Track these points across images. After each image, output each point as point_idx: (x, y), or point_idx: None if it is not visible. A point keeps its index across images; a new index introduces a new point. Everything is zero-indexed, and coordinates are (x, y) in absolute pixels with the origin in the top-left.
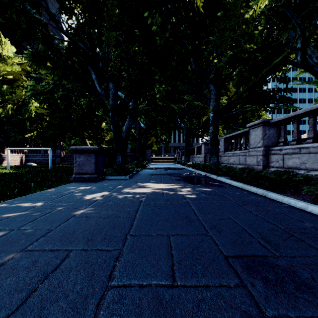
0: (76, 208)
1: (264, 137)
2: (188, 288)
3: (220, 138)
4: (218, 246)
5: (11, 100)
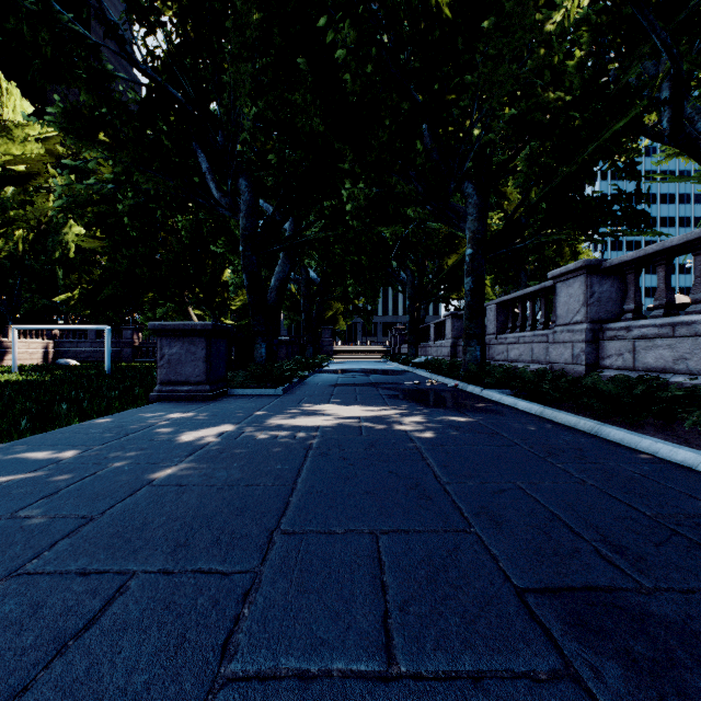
0: (157, 465)
1: (588, 301)
2: (427, 683)
3: (487, 303)
4: (498, 561)
5: (23, 219)
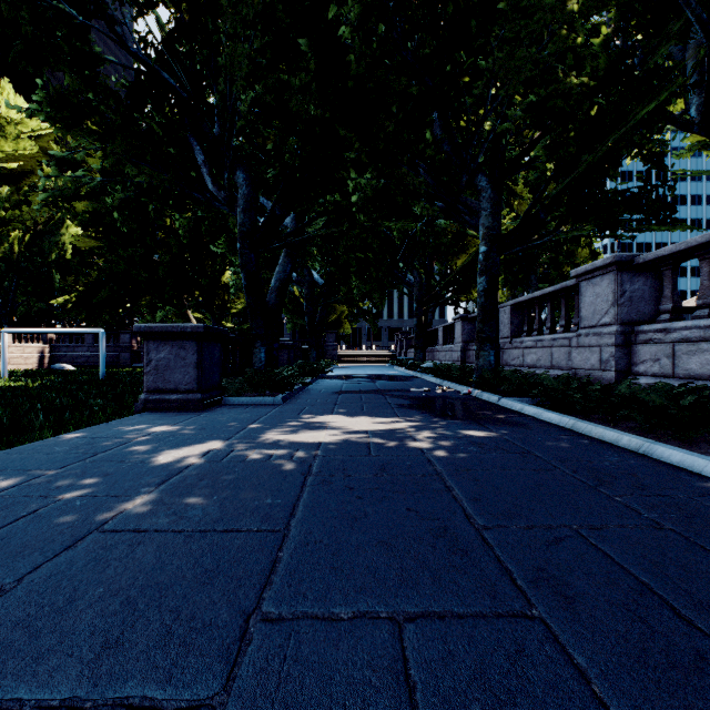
0: (117, 498)
1: (619, 301)
2: None
3: (501, 305)
4: (590, 681)
5: (19, 220)
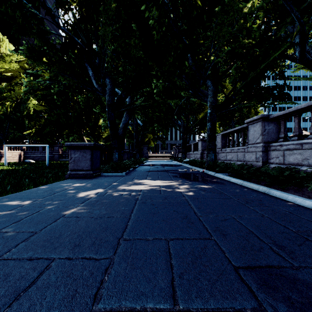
0: (67, 207)
1: (263, 133)
2: None
3: (217, 134)
4: (225, 253)
5: (10, 97)
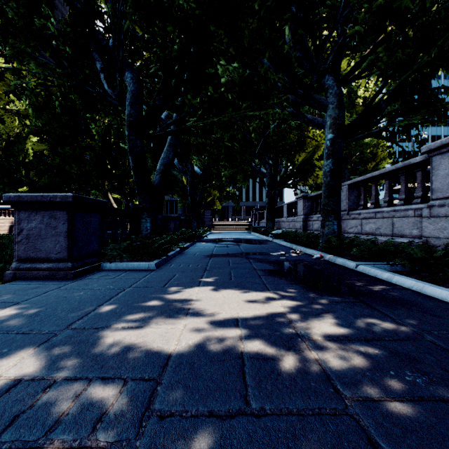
0: None
1: None
2: None
3: None
4: None
5: None
